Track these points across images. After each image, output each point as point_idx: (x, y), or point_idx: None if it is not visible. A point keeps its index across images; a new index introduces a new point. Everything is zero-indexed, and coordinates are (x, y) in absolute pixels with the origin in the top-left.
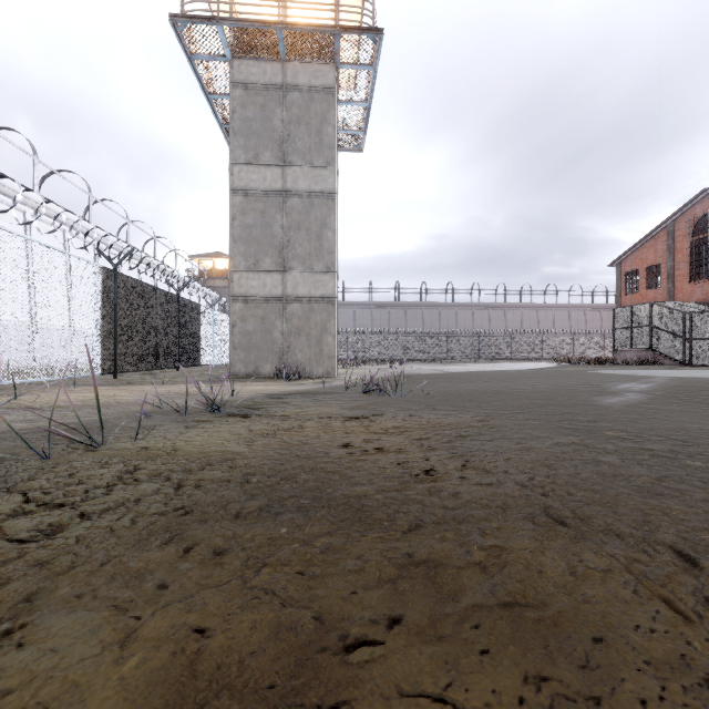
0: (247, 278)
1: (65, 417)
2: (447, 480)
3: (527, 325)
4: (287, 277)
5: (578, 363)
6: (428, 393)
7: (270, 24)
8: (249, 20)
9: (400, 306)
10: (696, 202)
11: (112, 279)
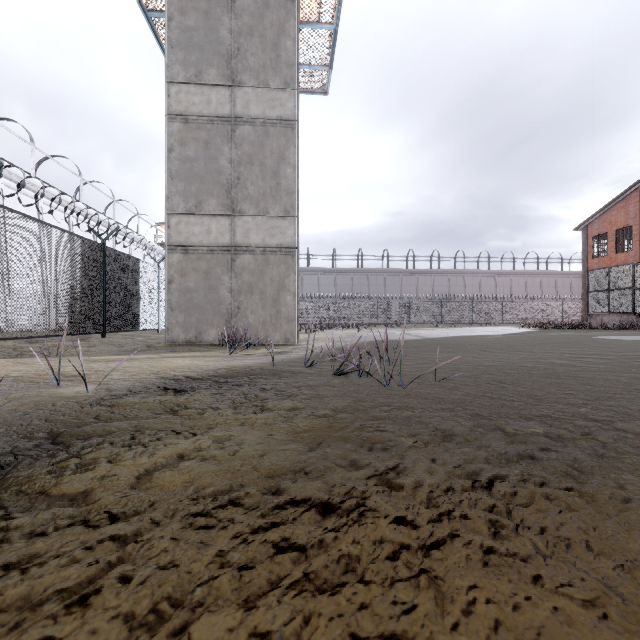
0: (187, 223)
1: None
2: None
3: (485, 291)
4: (236, 222)
5: (550, 328)
6: (443, 378)
7: None
8: None
9: (363, 272)
10: None
11: None
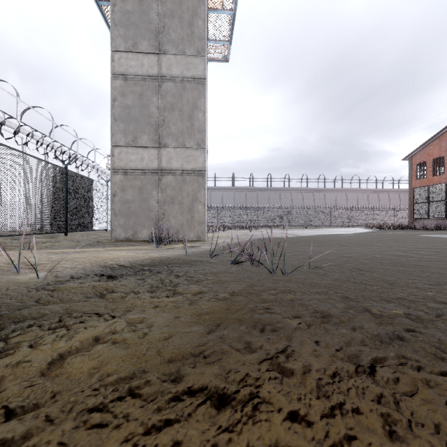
0: (126, 153)
1: None
2: None
3: (340, 203)
4: (162, 152)
5: (386, 229)
6: (315, 266)
7: None
8: None
9: (253, 190)
10: None
11: None
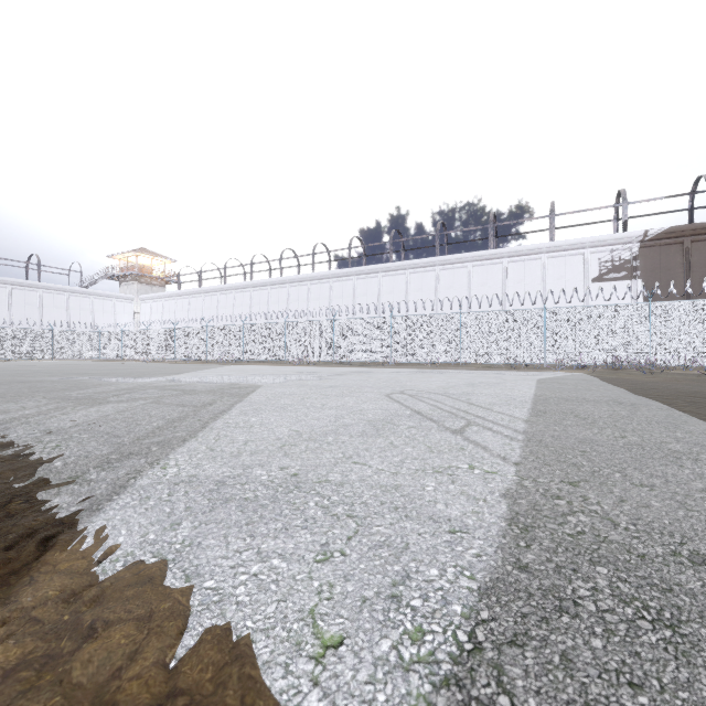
0: None
1: None
2: None
3: None
4: None
5: None
6: None
7: None
8: None
9: None
10: None
11: None
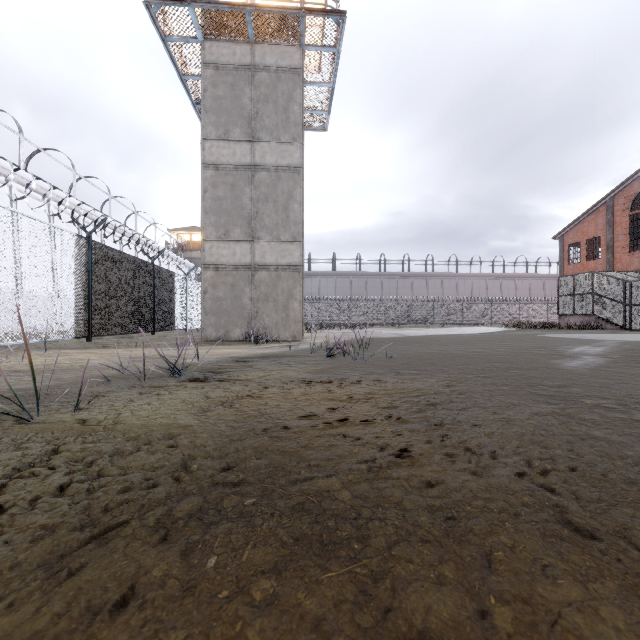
0: (218, 247)
1: (19, 382)
2: (426, 465)
3: (477, 293)
4: (255, 246)
5: (525, 328)
6: (390, 357)
7: (239, 7)
8: (219, 2)
9: (361, 275)
10: (634, 179)
11: (86, 247)
